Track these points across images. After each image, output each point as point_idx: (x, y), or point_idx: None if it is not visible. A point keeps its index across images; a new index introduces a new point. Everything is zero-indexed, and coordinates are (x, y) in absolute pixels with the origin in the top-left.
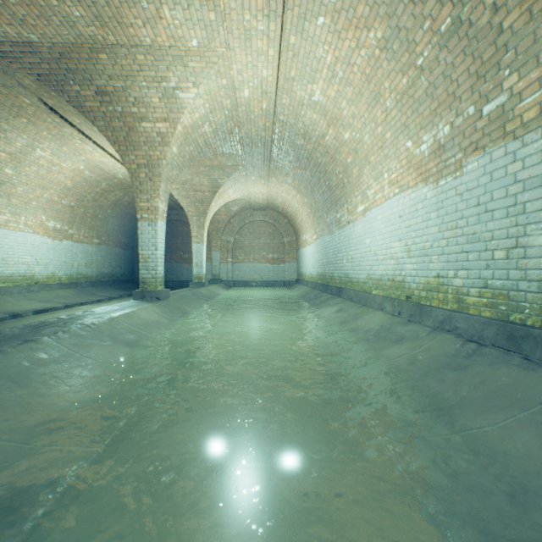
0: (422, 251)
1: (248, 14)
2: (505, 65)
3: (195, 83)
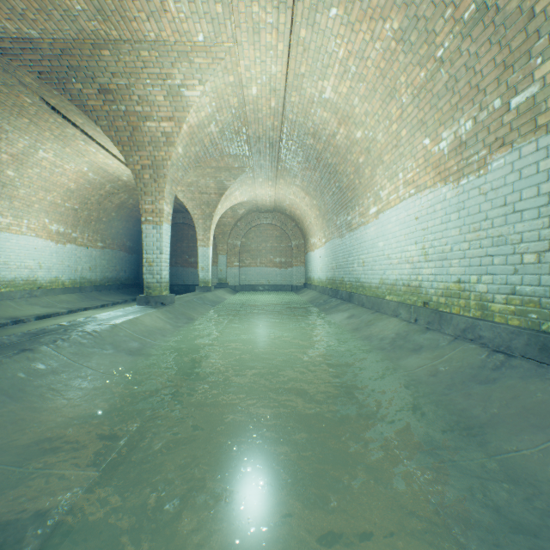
0: (440, 255)
1: (257, 6)
2: (537, 53)
3: (201, 80)
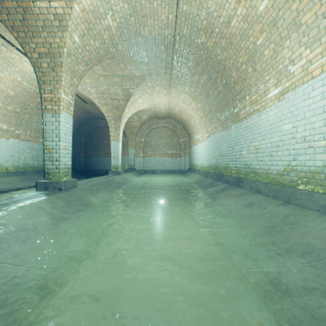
0: None
1: None
2: None
3: None
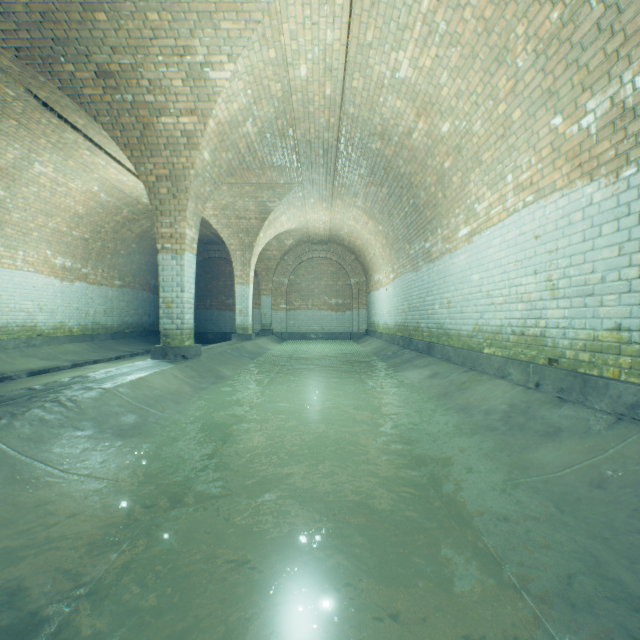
0: (581, 289)
1: None
2: None
3: (230, 55)
